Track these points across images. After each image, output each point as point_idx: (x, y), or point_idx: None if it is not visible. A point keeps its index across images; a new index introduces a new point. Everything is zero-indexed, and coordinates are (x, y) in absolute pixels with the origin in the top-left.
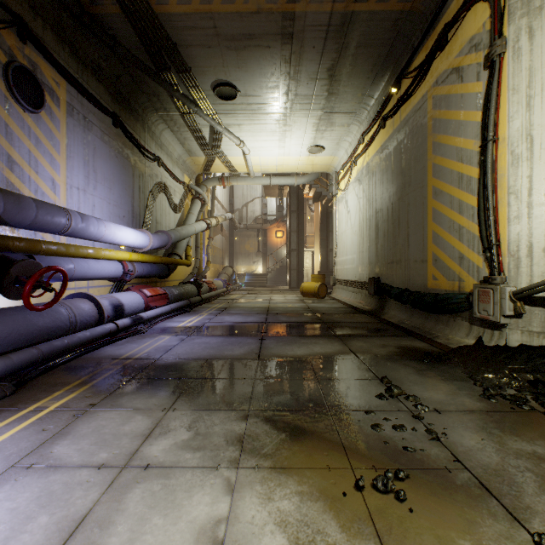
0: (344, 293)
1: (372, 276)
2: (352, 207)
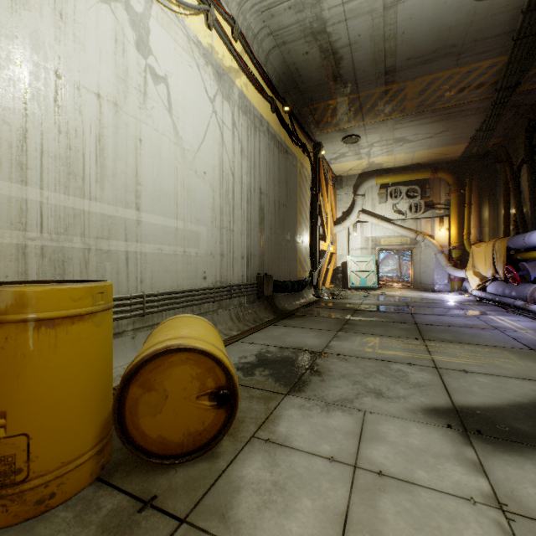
0: (121, 348)
1: (255, 273)
2: (191, 99)
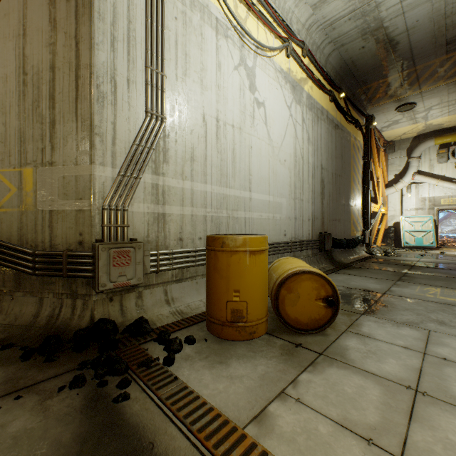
0: None
1: (318, 232)
2: (277, 112)
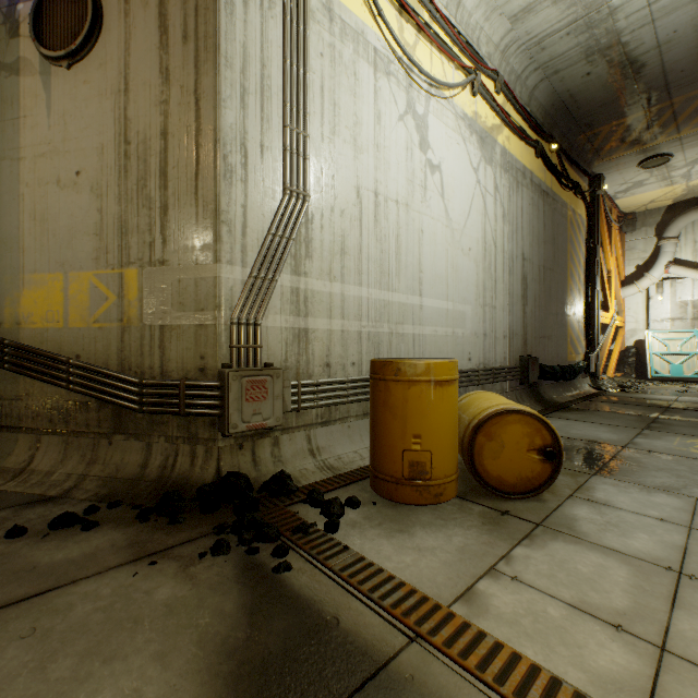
0: None
1: (517, 355)
2: (458, 178)
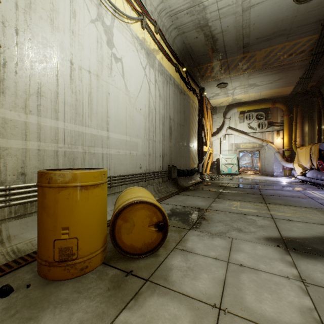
0: None
1: (167, 165)
2: (133, 69)
